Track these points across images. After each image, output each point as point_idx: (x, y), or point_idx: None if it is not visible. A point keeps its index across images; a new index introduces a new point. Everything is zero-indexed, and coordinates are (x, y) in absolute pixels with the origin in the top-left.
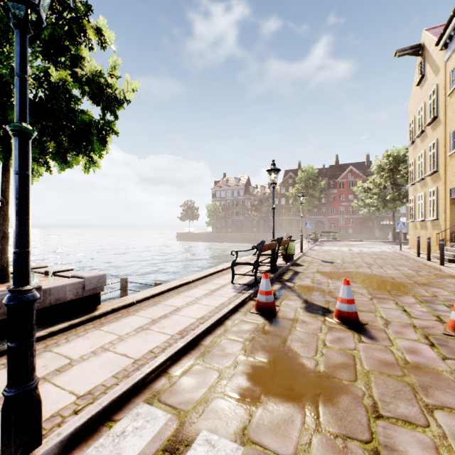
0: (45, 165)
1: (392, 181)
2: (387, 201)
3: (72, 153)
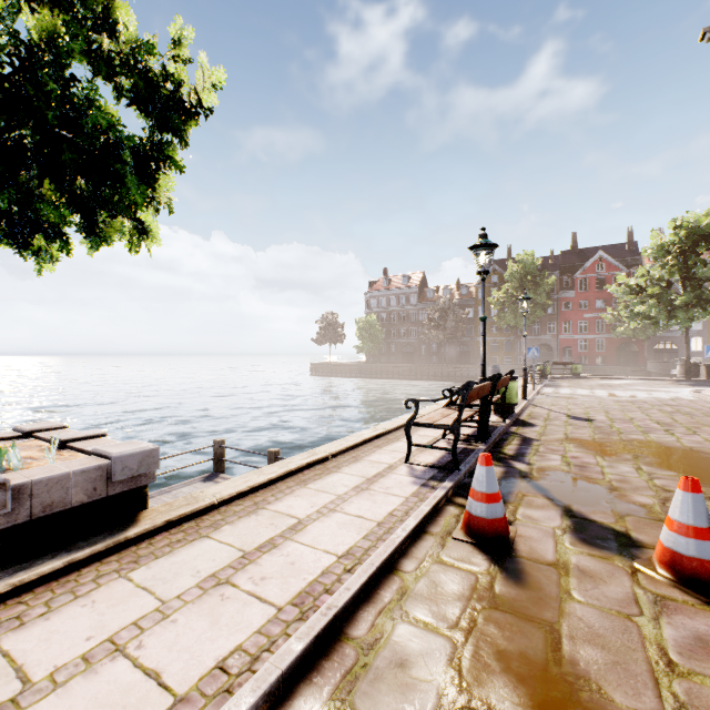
0: (58, 238)
1: (683, 273)
2: (676, 308)
3: (106, 214)
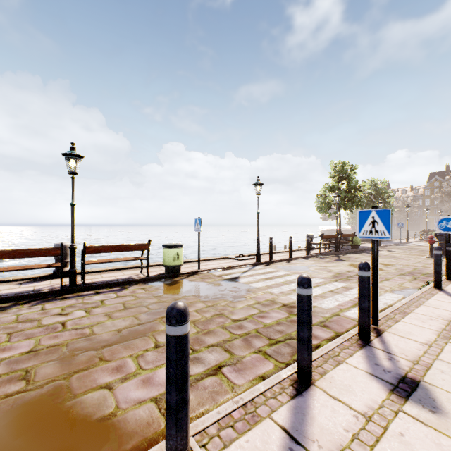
0: None
1: None
2: None
3: None
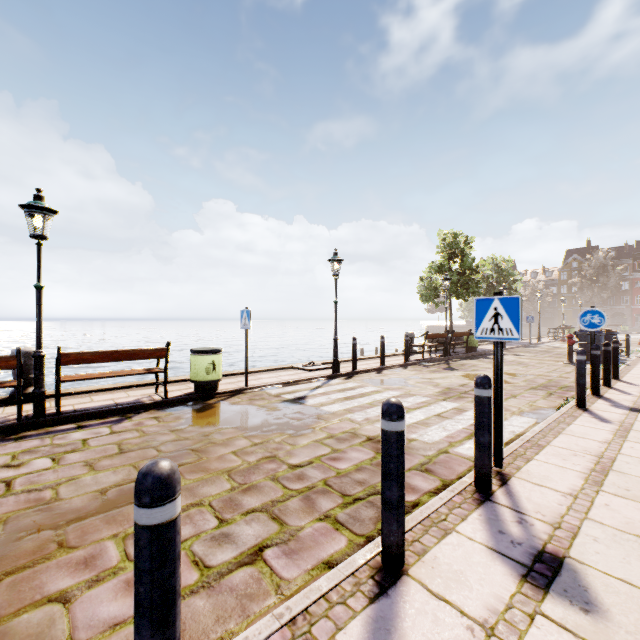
0: None
1: None
2: None
3: None
